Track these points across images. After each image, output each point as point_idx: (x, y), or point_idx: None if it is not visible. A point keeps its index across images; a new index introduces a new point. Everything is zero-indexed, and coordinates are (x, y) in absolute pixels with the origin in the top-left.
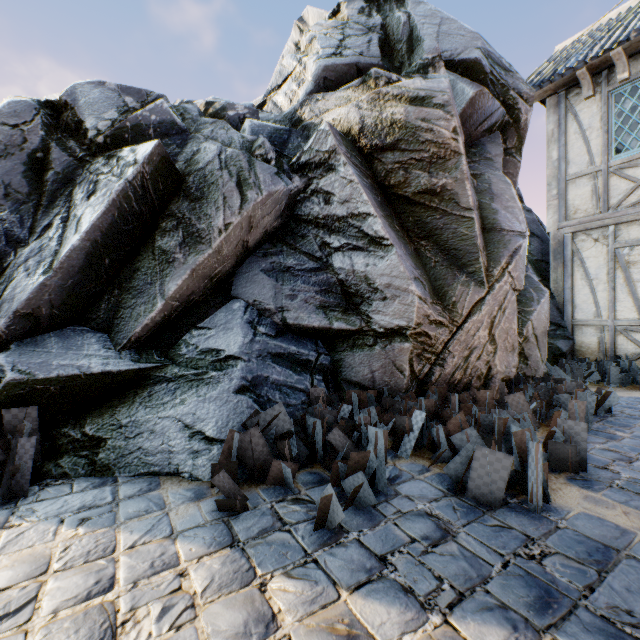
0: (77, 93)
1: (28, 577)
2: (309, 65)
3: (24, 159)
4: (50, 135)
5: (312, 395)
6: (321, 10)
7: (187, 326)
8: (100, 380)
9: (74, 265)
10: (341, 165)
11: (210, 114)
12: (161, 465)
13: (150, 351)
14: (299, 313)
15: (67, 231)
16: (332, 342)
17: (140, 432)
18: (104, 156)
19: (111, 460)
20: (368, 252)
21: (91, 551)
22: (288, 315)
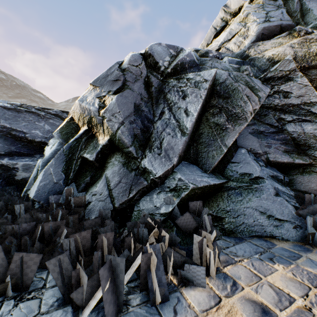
0: (153, 49)
1: (306, 289)
2: (251, 27)
3: (143, 81)
4: (146, 70)
5: (305, 198)
6: (239, 0)
7: (226, 161)
8: (210, 188)
9: (190, 131)
10: (298, 77)
11: (198, 56)
12: (260, 232)
13: (216, 174)
14: (275, 155)
15: (176, 115)
16: (286, 170)
17: (238, 214)
18: (172, 78)
19: (232, 228)
20: (314, 122)
21: (311, 277)
22: (270, 156)
